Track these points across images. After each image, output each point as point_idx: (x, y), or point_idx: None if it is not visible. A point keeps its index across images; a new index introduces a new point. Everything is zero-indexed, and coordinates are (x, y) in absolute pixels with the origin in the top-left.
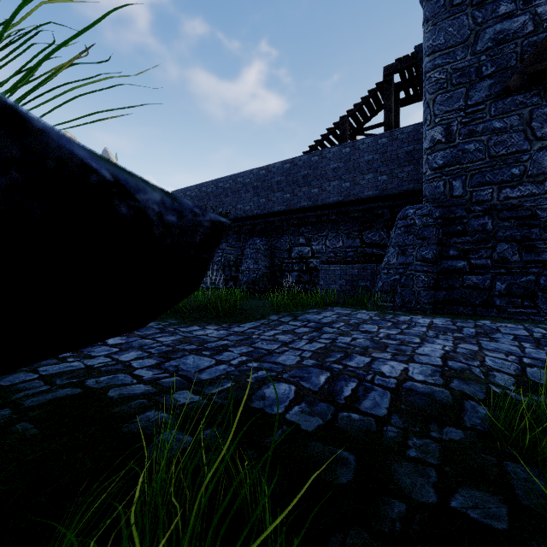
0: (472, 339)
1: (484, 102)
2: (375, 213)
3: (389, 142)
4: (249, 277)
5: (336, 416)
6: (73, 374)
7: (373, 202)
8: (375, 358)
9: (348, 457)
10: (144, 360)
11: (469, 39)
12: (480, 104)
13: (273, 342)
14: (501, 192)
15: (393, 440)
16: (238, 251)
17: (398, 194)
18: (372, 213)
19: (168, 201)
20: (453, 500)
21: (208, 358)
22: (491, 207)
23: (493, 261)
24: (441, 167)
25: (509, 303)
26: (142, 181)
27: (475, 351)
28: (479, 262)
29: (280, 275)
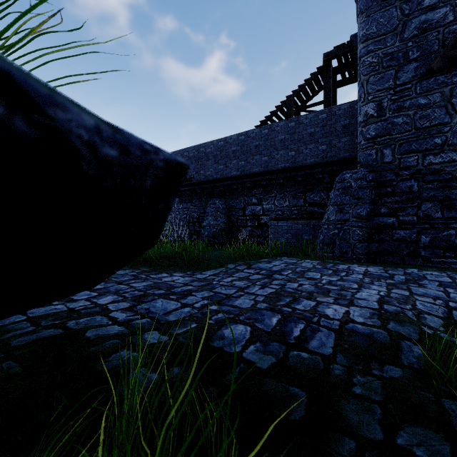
0: (403, 285)
1: (410, 82)
2: (316, 177)
3: (328, 117)
4: (210, 231)
5: (287, 355)
6: (56, 316)
7: (314, 168)
8: (320, 302)
9: (299, 394)
10: (119, 303)
11: (398, 28)
12: (407, 84)
13: (231, 287)
14: (425, 159)
15: (339, 378)
16: (201, 210)
17: (336, 161)
18: (313, 177)
19: (107, 130)
20: (398, 437)
21: (175, 302)
22: (416, 171)
23: (418, 218)
24: (373, 138)
25: (433, 254)
26: (69, 101)
27: (407, 296)
28: (407, 219)
29: (236, 230)
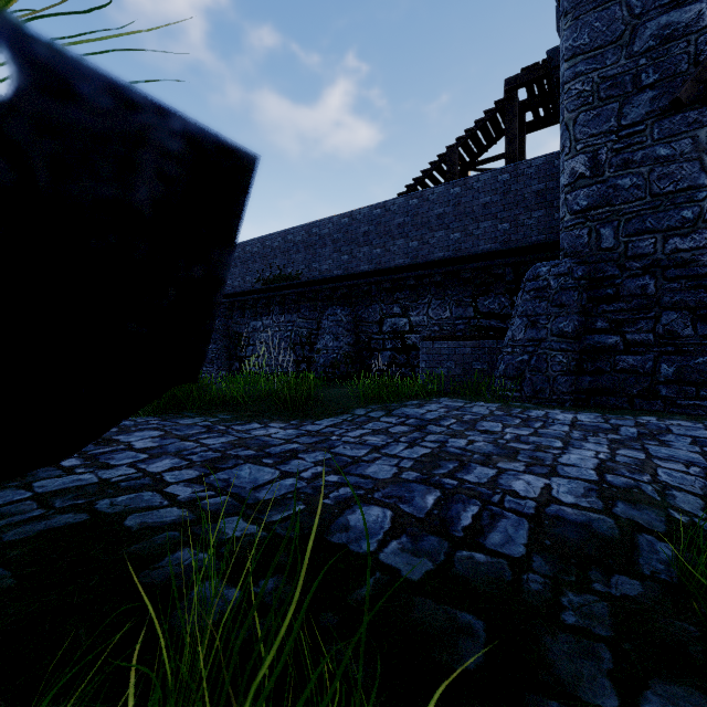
0: (634, 443)
1: (643, 122)
2: (494, 273)
3: (512, 178)
4: (328, 358)
5: (452, 557)
6: (80, 492)
7: (491, 259)
8: (503, 470)
9: (473, 624)
10: (181, 471)
11: (623, 37)
12: (639, 124)
13: (360, 446)
14: (667, 243)
15: (539, 596)
16: (313, 324)
17: (525, 247)
18: (489, 273)
19: None
20: (644, 702)
21: (271, 469)
22: (653, 263)
23: (657, 336)
24: (585, 210)
25: (680, 393)
26: None
27: (642, 460)
28: (638, 338)
29: (368, 355)
